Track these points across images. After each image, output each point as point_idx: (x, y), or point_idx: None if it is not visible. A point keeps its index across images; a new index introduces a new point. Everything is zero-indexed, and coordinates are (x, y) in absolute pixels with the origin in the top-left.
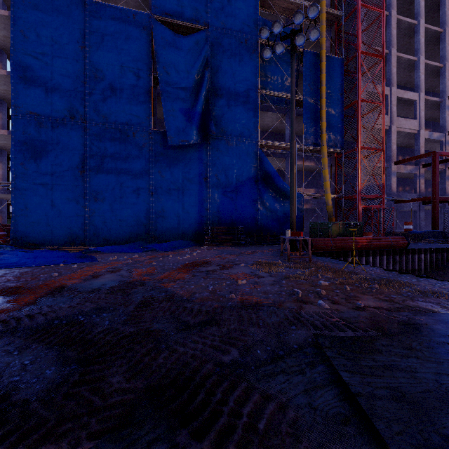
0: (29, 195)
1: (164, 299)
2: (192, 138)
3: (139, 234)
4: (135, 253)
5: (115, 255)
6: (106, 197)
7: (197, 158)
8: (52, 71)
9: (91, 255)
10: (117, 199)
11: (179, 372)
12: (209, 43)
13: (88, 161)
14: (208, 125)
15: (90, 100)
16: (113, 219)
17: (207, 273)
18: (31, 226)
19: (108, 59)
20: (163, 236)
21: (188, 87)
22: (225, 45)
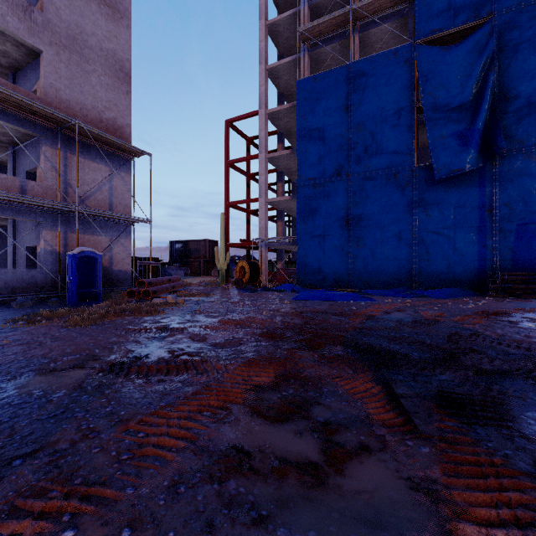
0: (307, 245)
1: (472, 334)
2: (469, 164)
3: (401, 279)
4: (404, 298)
5: (385, 298)
6: (367, 243)
7: (476, 187)
8: (324, 140)
9: (367, 296)
10: (377, 244)
11: (517, 368)
12: (495, 35)
13: (351, 211)
14: (493, 141)
15: (353, 155)
16: (373, 264)
17: (510, 323)
18: (309, 270)
19: (369, 110)
20: (428, 282)
21: (462, 104)
22: (524, 24)
